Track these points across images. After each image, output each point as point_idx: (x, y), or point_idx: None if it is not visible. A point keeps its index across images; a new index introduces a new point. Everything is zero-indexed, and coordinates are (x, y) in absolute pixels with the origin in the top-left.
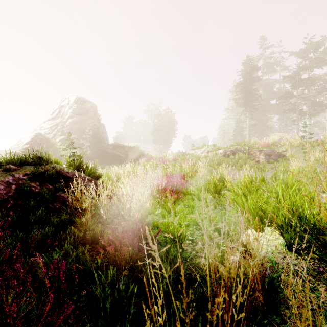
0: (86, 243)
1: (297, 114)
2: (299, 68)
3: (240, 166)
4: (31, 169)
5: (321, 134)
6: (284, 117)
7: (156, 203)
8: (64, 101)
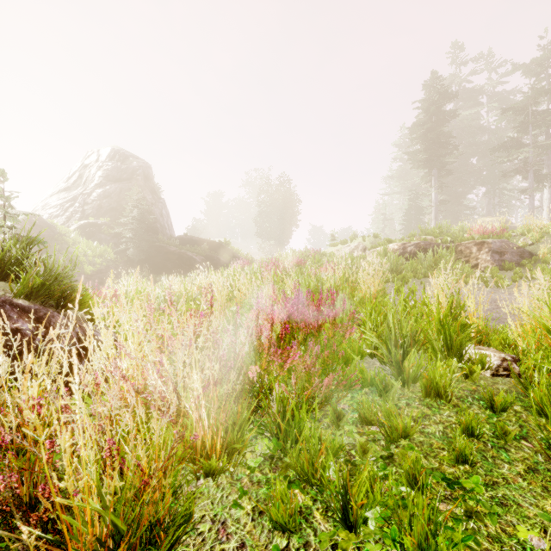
0: None
1: (529, 178)
2: (534, 91)
3: None
4: None
5: None
6: (496, 189)
7: (246, 418)
8: (90, 158)
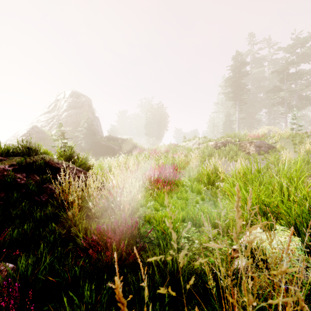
0: (70, 241)
1: (285, 107)
2: (287, 63)
3: (231, 158)
4: (17, 159)
5: (307, 127)
6: (272, 110)
7: (148, 195)
8: (60, 95)
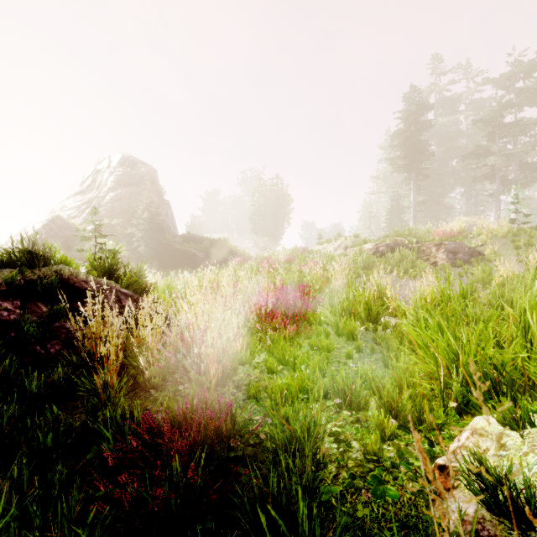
0: (93, 441)
1: (496, 183)
2: (500, 106)
3: (404, 272)
4: (4, 274)
5: (533, 218)
6: (472, 190)
7: (255, 342)
8: (102, 163)
